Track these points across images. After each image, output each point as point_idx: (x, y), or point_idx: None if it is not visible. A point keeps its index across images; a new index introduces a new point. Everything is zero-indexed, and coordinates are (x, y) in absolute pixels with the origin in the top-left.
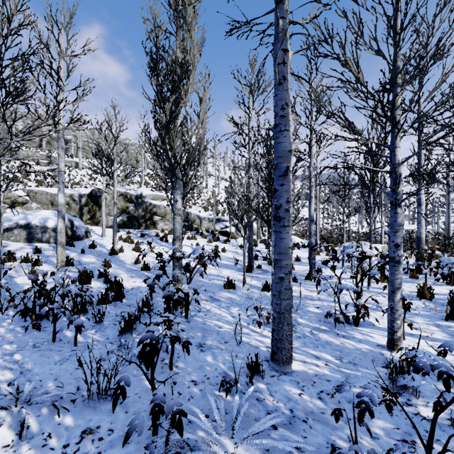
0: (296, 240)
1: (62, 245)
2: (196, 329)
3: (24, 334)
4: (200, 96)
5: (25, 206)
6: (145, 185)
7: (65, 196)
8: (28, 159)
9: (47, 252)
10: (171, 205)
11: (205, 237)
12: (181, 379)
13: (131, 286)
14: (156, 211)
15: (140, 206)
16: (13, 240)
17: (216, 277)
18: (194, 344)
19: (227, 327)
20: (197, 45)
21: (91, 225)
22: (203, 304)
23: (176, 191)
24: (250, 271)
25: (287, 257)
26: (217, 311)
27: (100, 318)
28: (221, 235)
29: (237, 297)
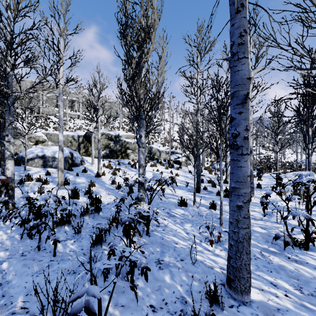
0: None
1: (61, 170)
2: (156, 244)
3: (19, 241)
4: (159, 55)
5: (44, 143)
6: (122, 129)
7: (69, 137)
8: (49, 114)
9: (54, 175)
10: (136, 140)
11: (163, 165)
12: (140, 302)
13: (107, 202)
14: (128, 146)
15: (117, 142)
16: (34, 166)
17: (171, 195)
18: (153, 260)
19: (182, 243)
20: (157, 10)
21: (85, 156)
22: (161, 219)
23: (141, 129)
24: (198, 191)
25: (246, 185)
26: (173, 226)
27: (78, 230)
28: (175, 163)
29: (189, 214)
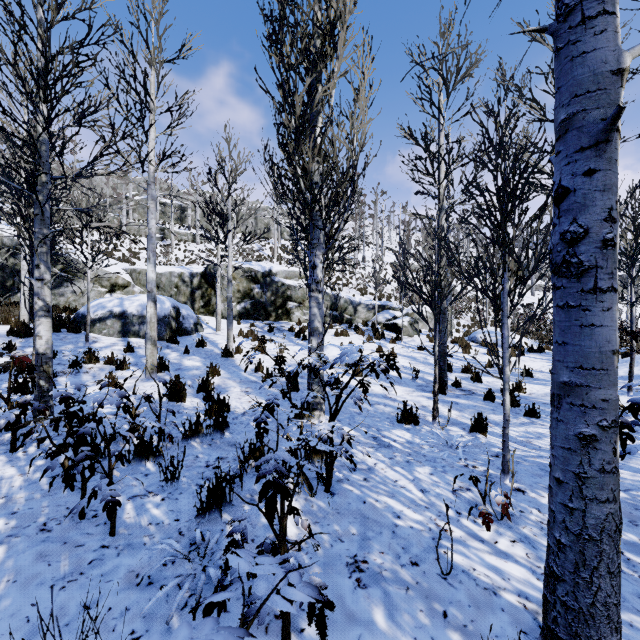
0: (516, 340)
1: (152, 340)
2: (348, 515)
3: (45, 494)
4: (355, 88)
5: (127, 290)
6: (277, 261)
7: (173, 276)
8: (140, 234)
9: (141, 351)
10: (305, 274)
11: (362, 334)
12: None
13: (243, 410)
14: (290, 294)
15: (268, 287)
16: (106, 333)
17: (381, 399)
18: (341, 559)
19: (412, 517)
20: None
21: (204, 316)
22: (360, 453)
23: (314, 251)
24: (442, 391)
25: (607, 378)
26: (388, 471)
27: (173, 474)
28: (387, 330)
29: (423, 442)
